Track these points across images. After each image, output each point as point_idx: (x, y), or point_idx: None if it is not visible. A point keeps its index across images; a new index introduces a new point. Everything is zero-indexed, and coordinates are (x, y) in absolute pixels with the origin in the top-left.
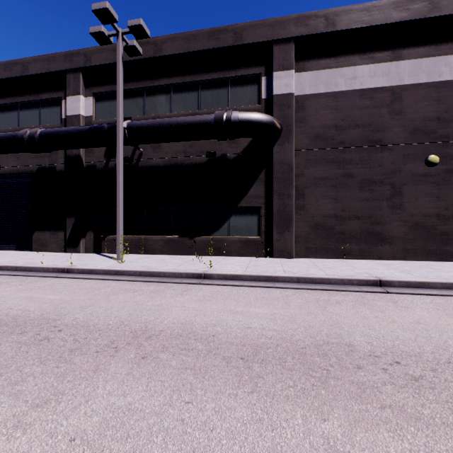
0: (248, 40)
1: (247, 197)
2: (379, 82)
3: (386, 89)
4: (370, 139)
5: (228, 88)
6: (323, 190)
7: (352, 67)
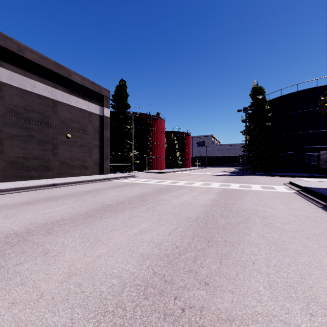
0: None
1: None
2: (47, 94)
3: (51, 99)
4: (43, 120)
5: None
6: (16, 142)
7: (34, 81)
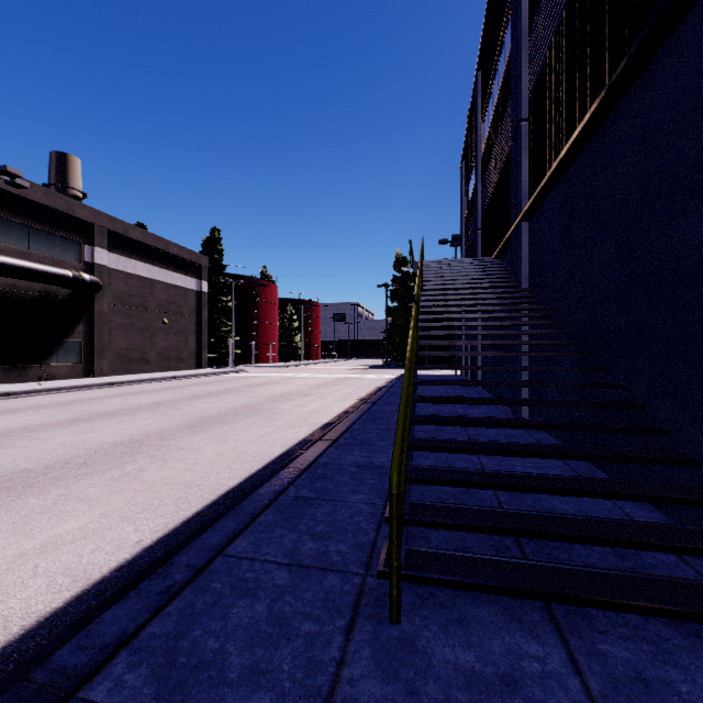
0: (79, 215)
1: (74, 333)
2: (146, 274)
3: (150, 279)
4: (143, 305)
5: (56, 241)
6: (121, 332)
7: (135, 261)
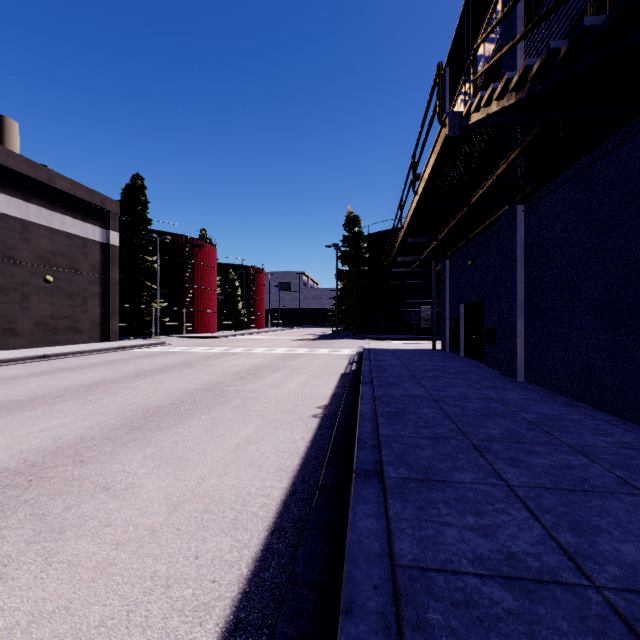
0: None
1: None
2: (14, 212)
3: (19, 220)
4: (7, 255)
5: None
6: None
7: None
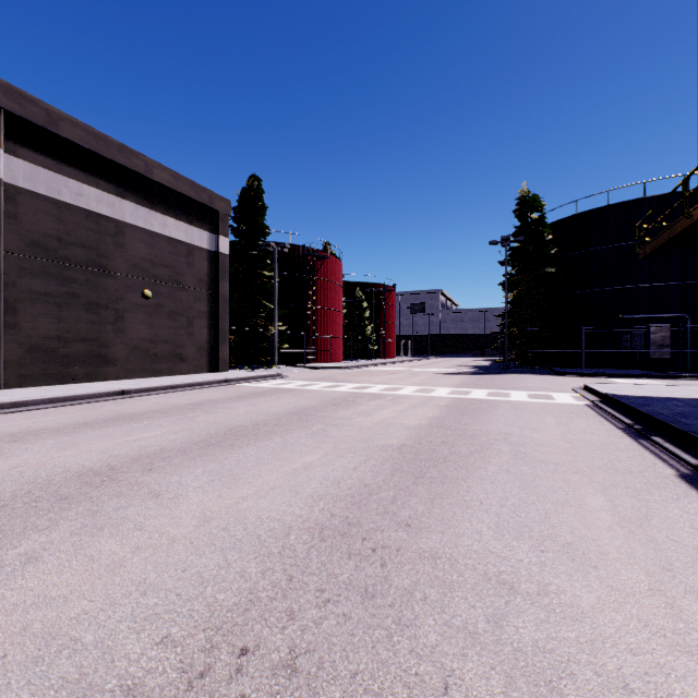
0: None
1: None
2: (105, 210)
3: (112, 220)
4: (97, 263)
5: None
6: (44, 307)
7: (79, 183)
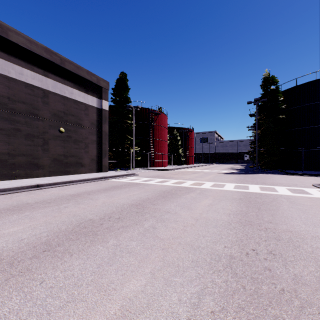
0: None
1: None
2: (37, 83)
3: (41, 89)
4: (32, 112)
5: None
6: None
7: (21, 67)
